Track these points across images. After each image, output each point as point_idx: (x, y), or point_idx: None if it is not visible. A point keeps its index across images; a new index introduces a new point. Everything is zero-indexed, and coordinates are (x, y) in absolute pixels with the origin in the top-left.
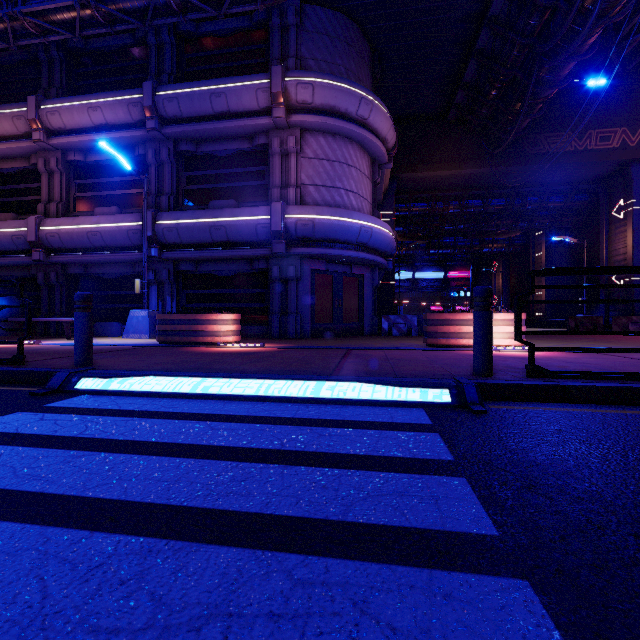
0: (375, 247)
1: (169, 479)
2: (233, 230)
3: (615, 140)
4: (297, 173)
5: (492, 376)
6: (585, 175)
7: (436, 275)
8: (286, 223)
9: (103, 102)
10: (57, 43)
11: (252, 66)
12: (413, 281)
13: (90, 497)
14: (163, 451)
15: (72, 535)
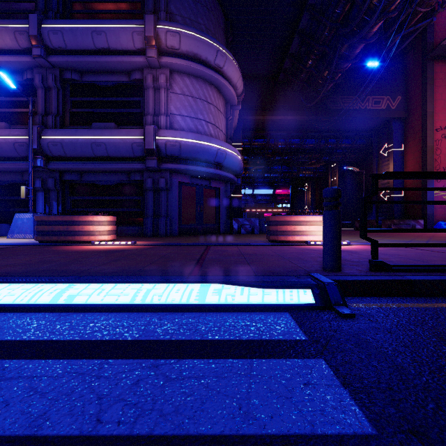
0: (228, 166)
1: None
2: (112, 147)
3: (383, 104)
4: (167, 104)
5: (341, 271)
6: (364, 126)
7: (268, 192)
8: (157, 143)
9: None
10: None
11: (130, 15)
12: (252, 196)
13: None
14: None
15: None
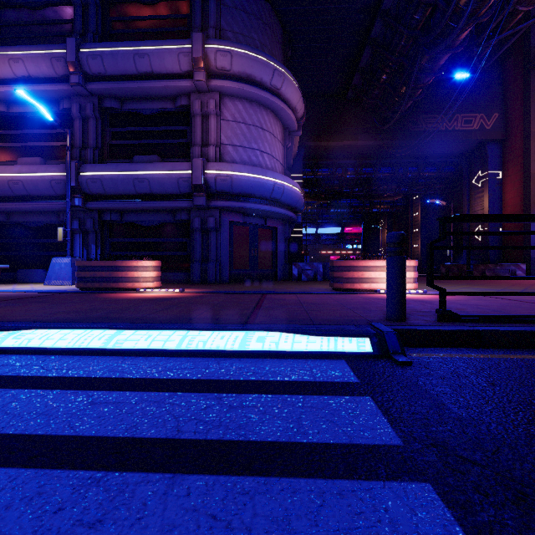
0: (286, 203)
1: None
2: (156, 183)
3: (475, 123)
4: (217, 133)
5: (405, 321)
6: (452, 151)
7: (335, 230)
8: (206, 178)
9: (25, 54)
10: None
11: (175, 33)
12: (316, 235)
13: None
14: None
15: None
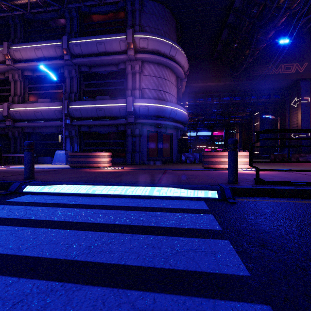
0: (178, 119)
1: (68, 243)
2: (108, 111)
3: (293, 69)
4: (140, 83)
5: (238, 184)
6: (278, 86)
7: (207, 134)
8: (134, 107)
9: (42, 46)
10: (19, 16)
11: (117, 29)
12: (196, 136)
13: (21, 255)
14: (66, 226)
15: (7, 280)
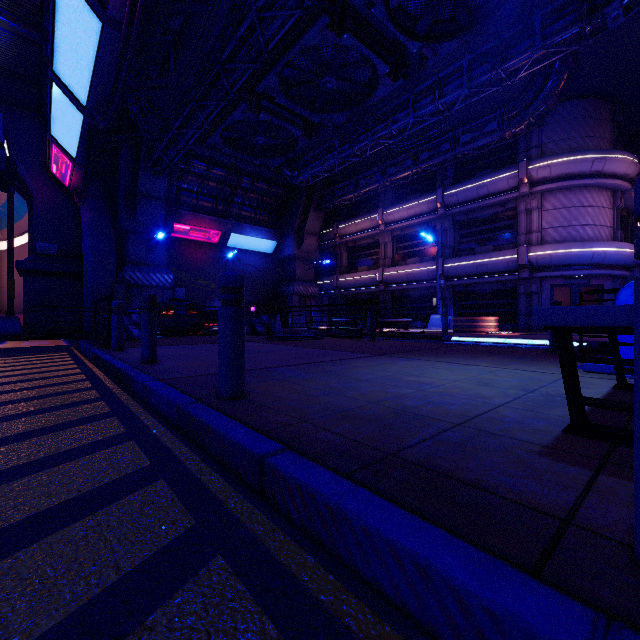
0: (611, 264)
1: None
2: (491, 266)
3: None
4: (538, 222)
5: None
6: None
7: None
8: (529, 259)
9: (415, 205)
10: None
11: (504, 157)
12: None
13: None
14: None
15: None
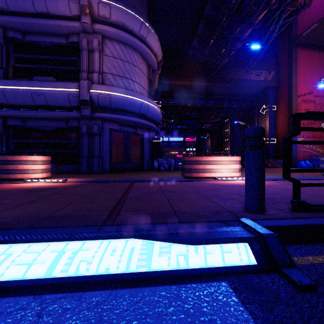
0: (150, 117)
1: None
2: (50, 97)
3: (262, 76)
4: (100, 64)
5: (265, 212)
6: (249, 92)
7: (179, 139)
8: (91, 95)
9: None
10: None
11: None
12: (168, 142)
13: None
14: None
15: None
